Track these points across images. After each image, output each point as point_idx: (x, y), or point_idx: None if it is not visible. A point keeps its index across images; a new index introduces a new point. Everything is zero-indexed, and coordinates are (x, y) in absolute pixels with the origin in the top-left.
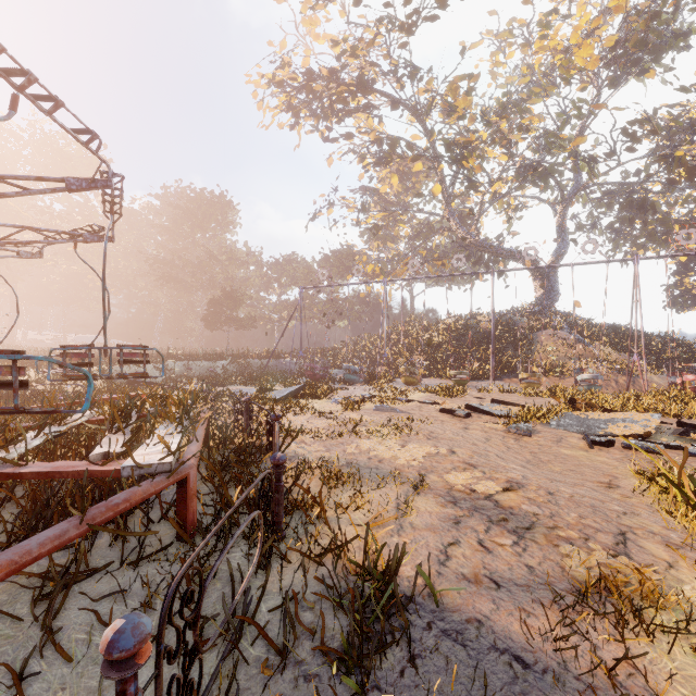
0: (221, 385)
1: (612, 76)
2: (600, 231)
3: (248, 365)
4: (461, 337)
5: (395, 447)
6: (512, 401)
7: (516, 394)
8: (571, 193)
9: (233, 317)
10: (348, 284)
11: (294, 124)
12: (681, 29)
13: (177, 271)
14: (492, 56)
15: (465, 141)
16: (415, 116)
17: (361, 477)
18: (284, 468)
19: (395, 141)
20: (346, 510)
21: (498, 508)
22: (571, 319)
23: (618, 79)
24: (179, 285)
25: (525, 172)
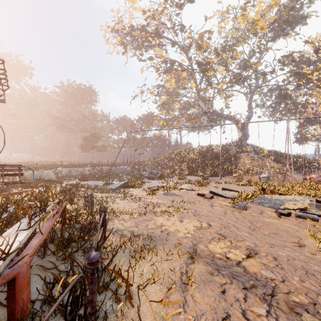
0: (86, 180)
1: (273, 36)
2: (266, 107)
3: (101, 170)
4: (204, 156)
5: (176, 222)
6: (232, 188)
7: (232, 184)
8: (254, 89)
9: (95, 145)
10: (150, 130)
11: (124, 52)
12: (304, 15)
13: (67, 123)
14: (218, 23)
15: (207, 62)
16: (183, 50)
17: (157, 248)
18: (97, 264)
19: (173, 62)
20: (146, 285)
21: (247, 274)
22: (255, 147)
23: (275, 37)
24: (68, 130)
25: (234, 78)
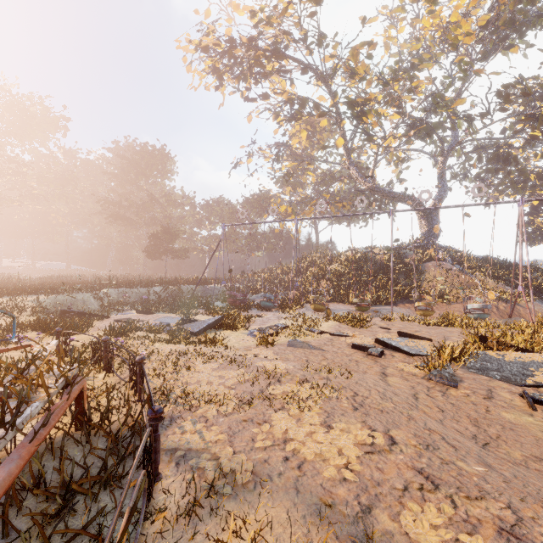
0: (149, 313)
1: (484, 50)
2: (471, 179)
3: (179, 291)
4: (361, 268)
5: (317, 430)
6: (416, 332)
7: (415, 322)
8: (450, 147)
9: (170, 248)
10: (264, 222)
11: (218, 85)
12: None
13: (125, 210)
14: (385, 31)
15: (365, 99)
16: (322, 80)
17: (274, 522)
18: None
19: (304, 101)
20: None
21: None
22: (451, 252)
23: (489, 53)
24: (126, 222)
25: (413, 128)
